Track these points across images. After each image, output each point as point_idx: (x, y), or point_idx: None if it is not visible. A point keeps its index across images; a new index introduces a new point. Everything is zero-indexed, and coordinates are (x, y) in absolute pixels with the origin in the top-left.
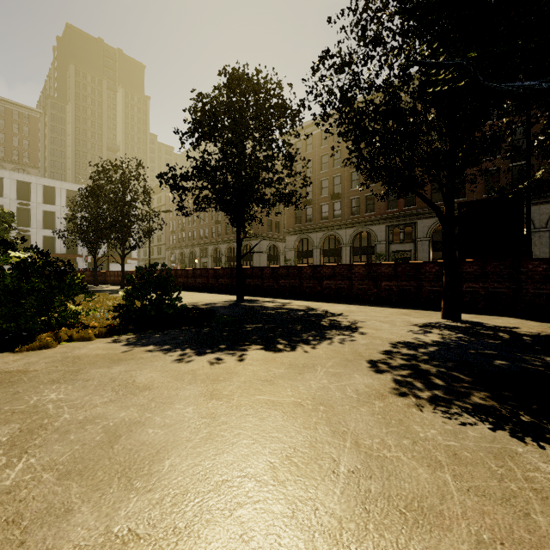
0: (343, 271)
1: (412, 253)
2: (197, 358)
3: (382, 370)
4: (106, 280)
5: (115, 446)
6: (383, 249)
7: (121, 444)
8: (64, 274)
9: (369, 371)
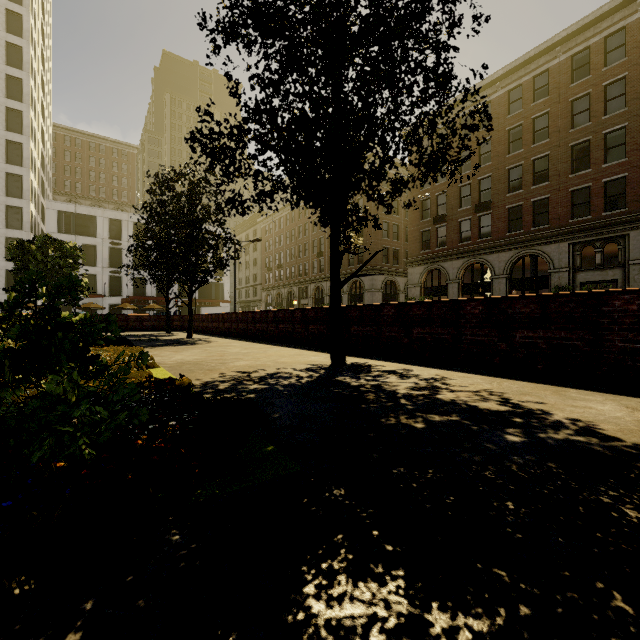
0: (572, 310)
1: (620, 285)
2: None
3: None
4: (183, 326)
5: None
6: (564, 280)
7: None
8: None
9: None
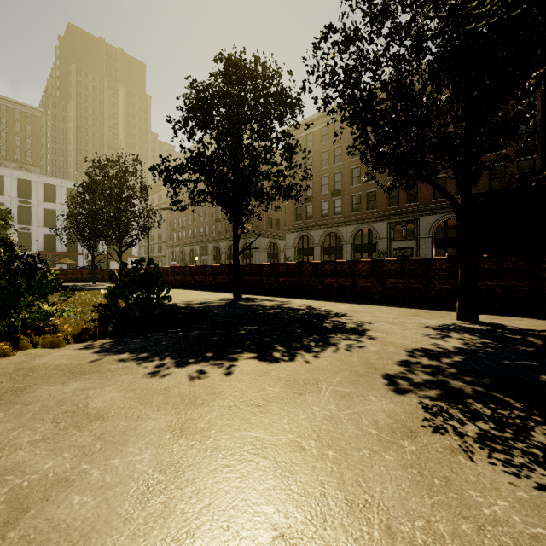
0: (346, 268)
1: (415, 251)
2: (175, 371)
3: (404, 390)
4: (104, 278)
5: (10, 534)
6: (385, 247)
7: (21, 529)
8: (35, 270)
9: (387, 391)
